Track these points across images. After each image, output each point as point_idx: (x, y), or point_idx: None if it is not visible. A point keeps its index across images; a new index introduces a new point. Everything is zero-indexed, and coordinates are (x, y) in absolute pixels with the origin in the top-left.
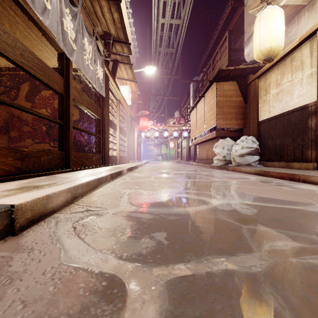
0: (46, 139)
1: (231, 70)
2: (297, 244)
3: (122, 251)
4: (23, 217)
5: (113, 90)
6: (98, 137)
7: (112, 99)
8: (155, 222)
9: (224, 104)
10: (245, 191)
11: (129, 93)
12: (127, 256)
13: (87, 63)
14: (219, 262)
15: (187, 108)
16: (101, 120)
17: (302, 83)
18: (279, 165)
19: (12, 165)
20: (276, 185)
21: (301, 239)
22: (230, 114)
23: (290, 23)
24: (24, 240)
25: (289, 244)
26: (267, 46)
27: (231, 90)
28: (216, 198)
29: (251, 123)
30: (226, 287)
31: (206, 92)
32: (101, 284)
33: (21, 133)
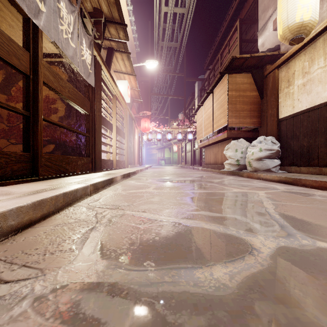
0: None
1: (246, 59)
2: None
3: None
4: None
5: (108, 83)
6: (86, 137)
7: (107, 95)
8: None
9: (237, 100)
10: (292, 212)
11: (127, 89)
12: None
13: (65, 37)
14: None
15: (192, 110)
16: (90, 117)
17: None
18: (308, 170)
19: None
20: (326, 200)
21: None
22: (243, 111)
23: None
24: None
25: None
26: (297, 20)
27: (245, 83)
28: (259, 233)
29: (269, 121)
30: None
31: (215, 87)
32: None
33: None
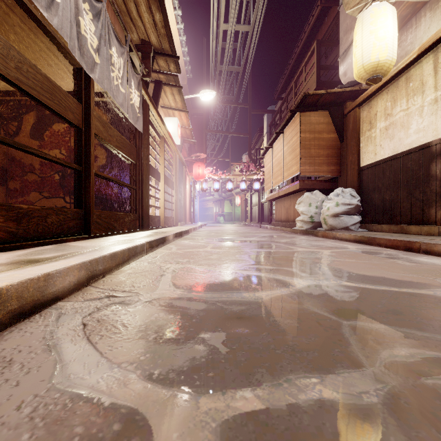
0: (60, 192)
1: (321, 95)
2: (431, 353)
3: (153, 366)
4: (4, 309)
5: (155, 123)
6: (132, 190)
7: (153, 136)
8: (209, 315)
9: (311, 143)
10: (342, 266)
11: (178, 128)
12: (161, 374)
13: (116, 84)
14: (309, 385)
15: (259, 150)
16: (137, 166)
17: (422, 112)
18: (389, 228)
19: (3, 228)
20: (387, 258)
21: (436, 344)
22: (319, 156)
23: (405, 27)
24: (2, 346)
25: (418, 353)
26: (372, 60)
27: (321, 123)
28: (301, 278)
29: (349, 170)
30: (322, 434)
31: (286, 126)
32: (111, 428)
33: (24, 184)
